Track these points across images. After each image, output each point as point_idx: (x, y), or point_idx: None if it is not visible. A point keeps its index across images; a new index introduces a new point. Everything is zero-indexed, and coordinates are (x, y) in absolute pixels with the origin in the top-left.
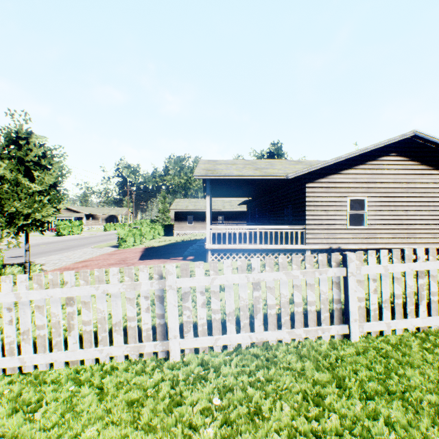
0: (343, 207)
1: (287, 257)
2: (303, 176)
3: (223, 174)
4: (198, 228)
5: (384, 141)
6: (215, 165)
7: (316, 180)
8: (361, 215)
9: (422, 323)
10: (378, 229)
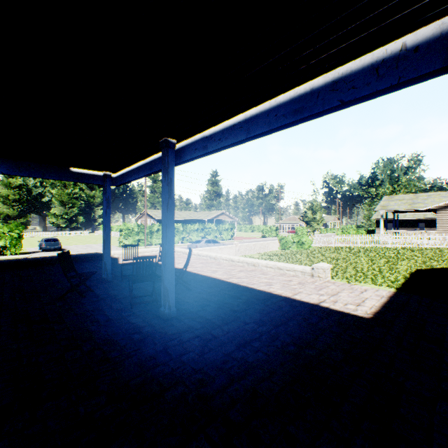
0: None
1: None
2: (434, 208)
3: (387, 209)
4: None
5: None
6: (389, 202)
7: (443, 209)
8: None
9: (404, 246)
10: None
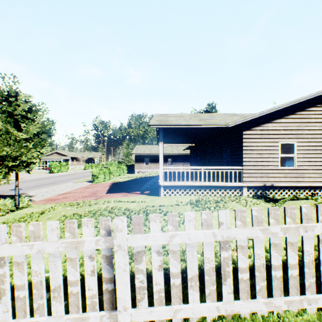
0: (275, 151)
1: (226, 192)
2: (241, 125)
3: (173, 124)
4: (153, 167)
5: (312, 94)
6: (167, 117)
7: (252, 128)
8: (283, 158)
9: None
10: (306, 169)
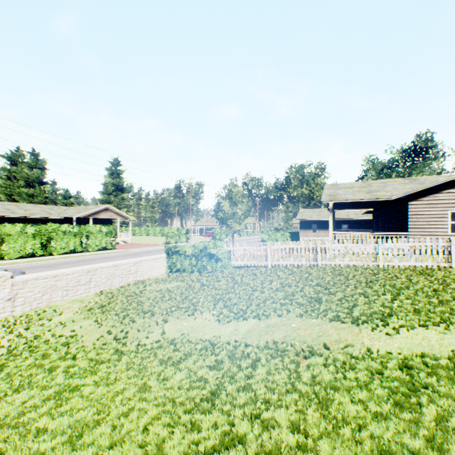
0: (444, 218)
1: None
2: (405, 197)
3: (341, 199)
4: (321, 235)
5: None
6: (336, 190)
7: (418, 199)
8: None
9: (410, 264)
10: None
